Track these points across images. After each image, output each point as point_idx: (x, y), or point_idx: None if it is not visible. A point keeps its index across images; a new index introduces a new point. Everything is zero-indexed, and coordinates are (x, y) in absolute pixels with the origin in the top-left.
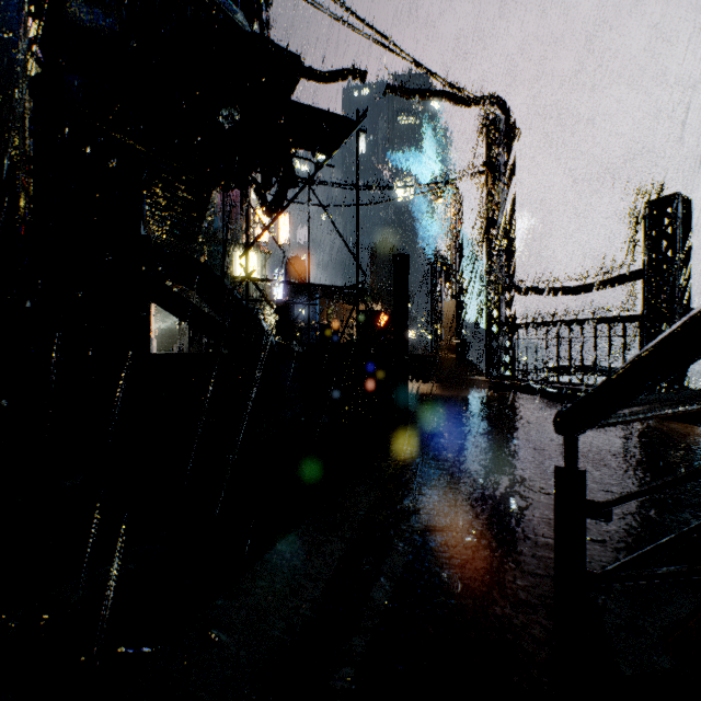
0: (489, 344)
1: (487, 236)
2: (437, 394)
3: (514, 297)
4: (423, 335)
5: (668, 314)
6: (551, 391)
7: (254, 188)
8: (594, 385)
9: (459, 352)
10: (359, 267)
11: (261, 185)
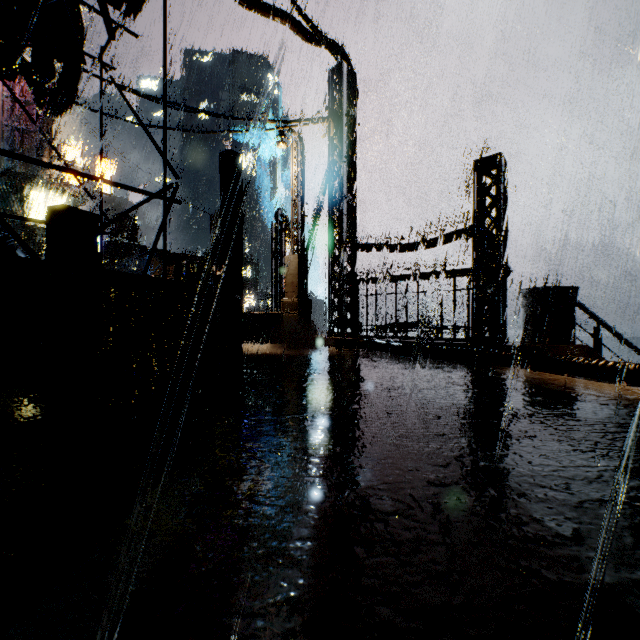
0: (331, 300)
1: (330, 187)
2: (279, 354)
3: (355, 253)
4: (263, 299)
5: (494, 268)
6: (397, 344)
7: (25, 73)
8: (430, 337)
9: (301, 309)
10: (169, 166)
11: (32, 65)
